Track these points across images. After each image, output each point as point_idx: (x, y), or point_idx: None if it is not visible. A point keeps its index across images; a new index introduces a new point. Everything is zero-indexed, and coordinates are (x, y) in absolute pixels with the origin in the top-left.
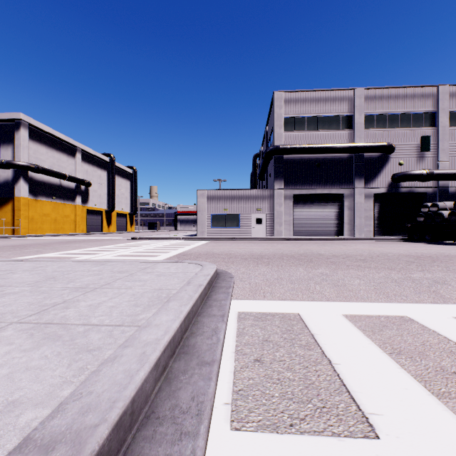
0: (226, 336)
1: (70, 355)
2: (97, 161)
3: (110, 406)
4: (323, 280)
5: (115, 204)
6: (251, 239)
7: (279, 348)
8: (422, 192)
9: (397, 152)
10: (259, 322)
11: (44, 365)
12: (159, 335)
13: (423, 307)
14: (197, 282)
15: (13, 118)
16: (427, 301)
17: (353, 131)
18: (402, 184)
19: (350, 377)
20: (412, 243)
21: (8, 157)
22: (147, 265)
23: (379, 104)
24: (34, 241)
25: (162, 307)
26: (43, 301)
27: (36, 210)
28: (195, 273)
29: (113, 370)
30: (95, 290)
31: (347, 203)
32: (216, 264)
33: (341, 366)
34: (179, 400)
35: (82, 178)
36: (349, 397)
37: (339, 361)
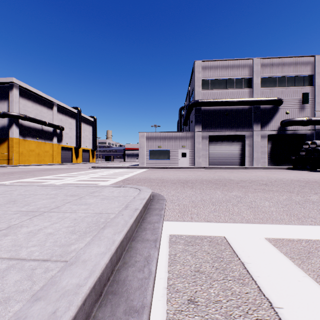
0: (158, 265)
1: None
2: (69, 112)
3: None
4: (238, 202)
5: (81, 143)
6: (178, 168)
7: (212, 281)
8: (303, 134)
9: (285, 105)
10: (189, 247)
11: None
12: (83, 278)
13: None
14: (133, 206)
15: (8, 81)
16: None
17: (252, 89)
18: (288, 128)
19: None
20: (296, 171)
21: (5, 109)
22: (96, 189)
23: (271, 69)
24: (21, 169)
25: (96, 235)
26: None
27: (25, 147)
28: (133, 196)
29: None
30: (43, 214)
31: (248, 142)
32: (152, 188)
33: (285, 312)
34: None
35: (57, 124)
36: None
37: (280, 303)
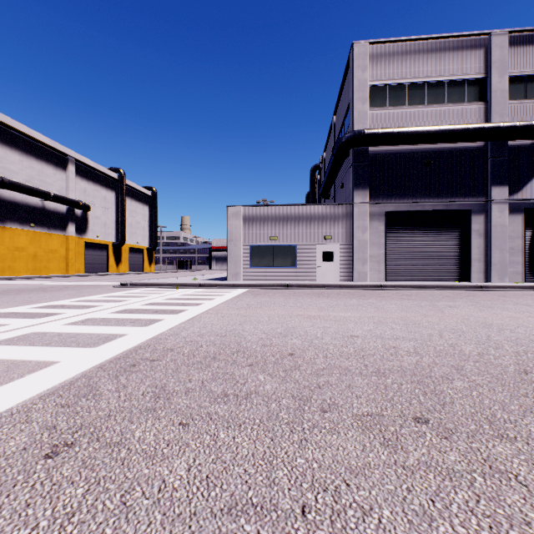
0: None
1: None
2: (101, 177)
3: None
4: None
5: (125, 235)
6: (316, 287)
7: None
8: None
9: None
10: None
11: None
12: None
13: None
14: None
15: None
16: None
17: (487, 105)
18: None
19: None
20: None
21: None
22: None
23: (533, 57)
24: None
25: None
26: None
27: (3, 242)
28: None
29: None
30: None
31: (477, 226)
32: None
33: None
34: None
35: (77, 199)
36: None
37: None
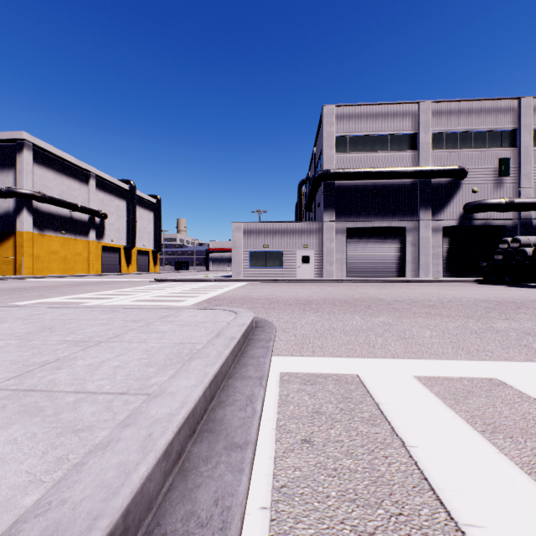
0: (265, 406)
1: (48, 438)
2: (115, 189)
3: (89, 526)
4: (385, 331)
5: (135, 239)
6: (296, 281)
7: (334, 422)
8: (500, 225)
9: (471, 178)
10: (308, 386)
11: (9, 454)
12: (174, 408)
13: (516, 366)
14: (228, 334)
15: (15, 138)
16: (519, 358)
17: (417, 152)
18: (476, 216)
19: (433, 467)
20: (488, 285)
21: (10, 184)
22: (168, 312)
23: (448, 120)
24: (39, 283)
25: (181, 368)
26: (30, 358)
27: (42, 247)
28: (227, 322)
29: (103, 463)
30: (100, 344)
31: (410, 238)
32: (254, 311)
33: (419, 450)
34: (196, 505)
35: (96, 209)
36: (434, 497)
37: (415, 442)
